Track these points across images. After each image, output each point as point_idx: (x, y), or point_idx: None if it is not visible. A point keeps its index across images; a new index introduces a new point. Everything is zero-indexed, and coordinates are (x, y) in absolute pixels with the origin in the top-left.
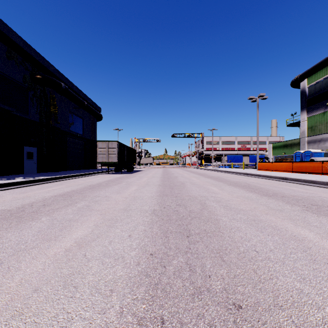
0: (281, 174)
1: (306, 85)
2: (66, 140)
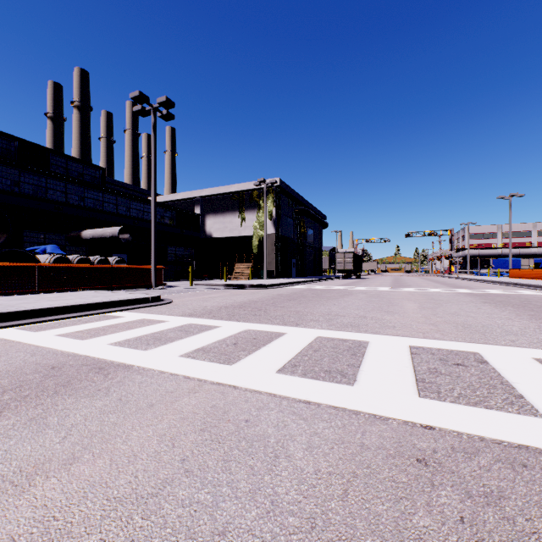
0: (506, 280)
1: None
2: (306, 251)
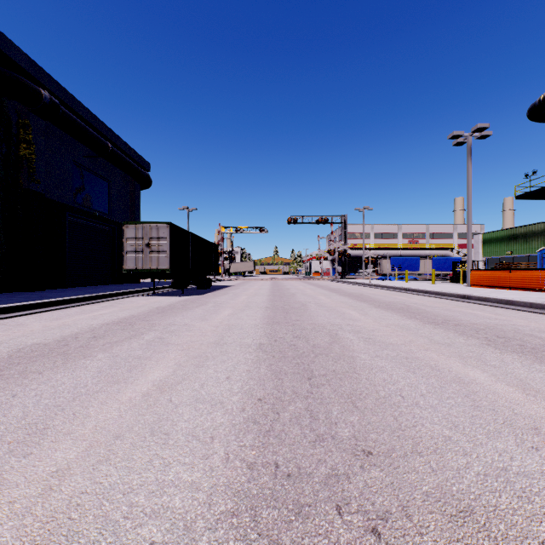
0: None
1: None
2: (66, 222)
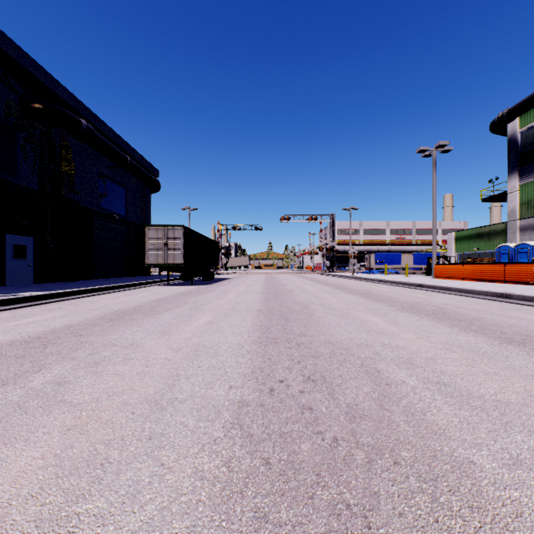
0: (488, 286)
1: (518, 128)
2: (94, 224)
